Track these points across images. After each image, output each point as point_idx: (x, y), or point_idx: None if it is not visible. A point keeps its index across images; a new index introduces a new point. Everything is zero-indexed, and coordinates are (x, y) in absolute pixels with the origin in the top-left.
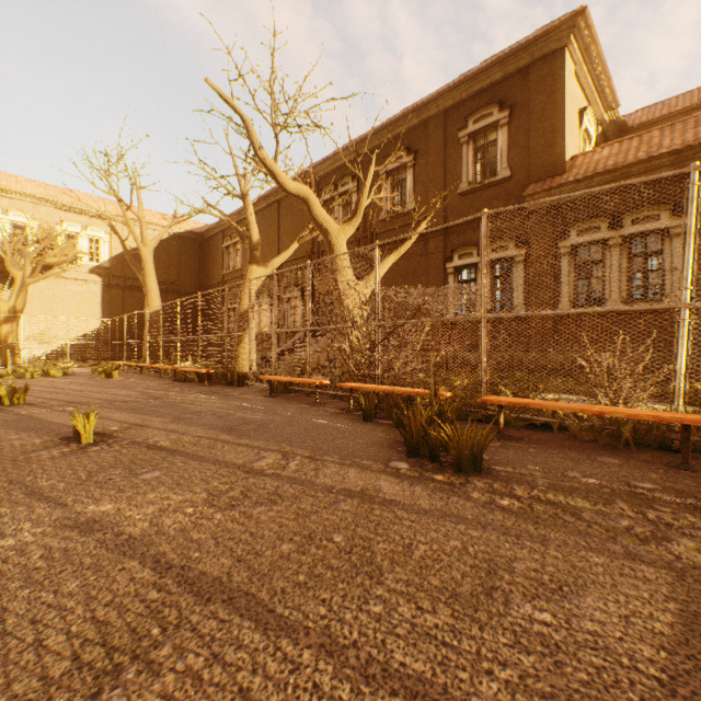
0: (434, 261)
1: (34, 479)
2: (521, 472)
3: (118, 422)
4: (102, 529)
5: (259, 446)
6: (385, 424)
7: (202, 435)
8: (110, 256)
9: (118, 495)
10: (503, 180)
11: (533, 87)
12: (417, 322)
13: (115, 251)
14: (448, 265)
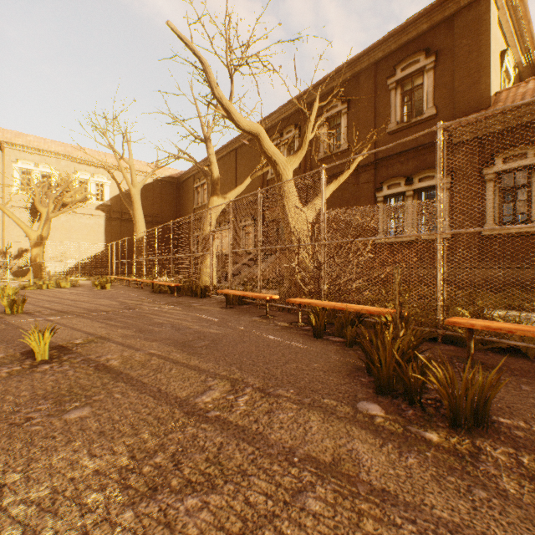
0: (365, 191)
1: None
2: None
3: (86, 333)
4: None
5: (207, 369)
6: (336, 342)
7: (154, 352)
8: (110, 197)
9: (19, 453)
10: (429, 118)
11: (459, 32)
12: (365, 240)
13: (114, 192)
14: (378, 194)
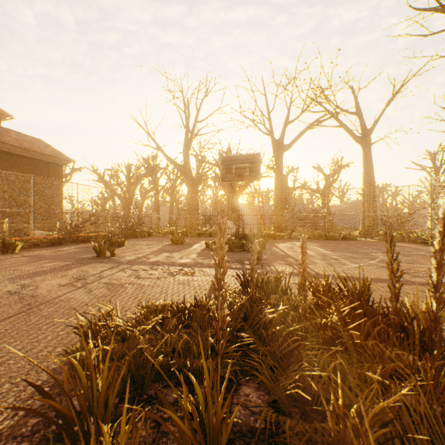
0: None
1: None
2: None
3: None
4: None
5: None
6: None
7: None
8: None
9: None
10: None
11: None
12: None
13: None
14: None
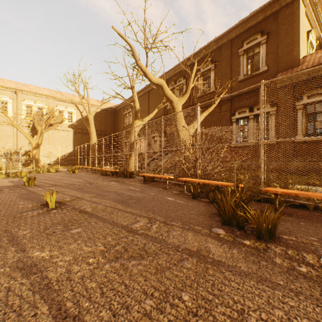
0: (225, 116)
1: (17, 229)
2: (303, 241)
3: (70, 196)
4: (36, 272)
5: (136, 213)
6: (204, 201)
7: (108, 205)
8: (76, 120)
9: (54, 244)
10: (263, 72)
11: (281, 21)
12: (221, 145)
13: (78, 117)
14: (232, 118)
